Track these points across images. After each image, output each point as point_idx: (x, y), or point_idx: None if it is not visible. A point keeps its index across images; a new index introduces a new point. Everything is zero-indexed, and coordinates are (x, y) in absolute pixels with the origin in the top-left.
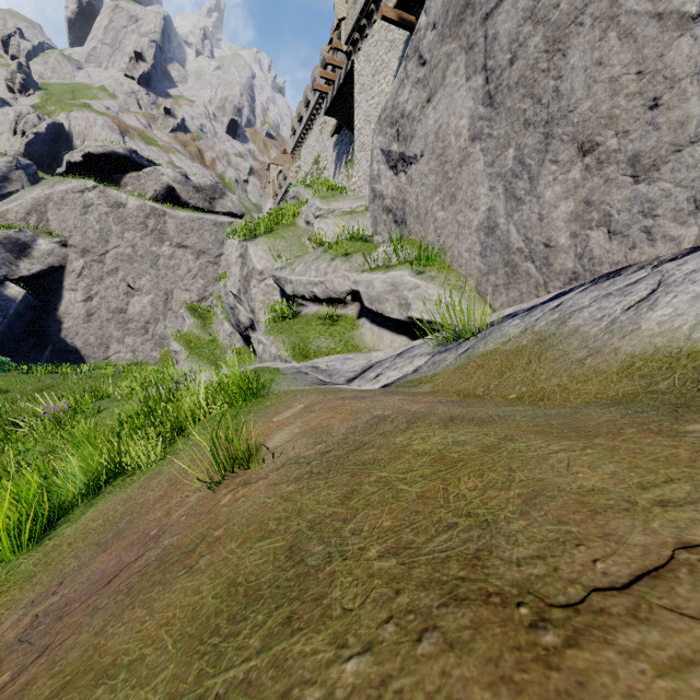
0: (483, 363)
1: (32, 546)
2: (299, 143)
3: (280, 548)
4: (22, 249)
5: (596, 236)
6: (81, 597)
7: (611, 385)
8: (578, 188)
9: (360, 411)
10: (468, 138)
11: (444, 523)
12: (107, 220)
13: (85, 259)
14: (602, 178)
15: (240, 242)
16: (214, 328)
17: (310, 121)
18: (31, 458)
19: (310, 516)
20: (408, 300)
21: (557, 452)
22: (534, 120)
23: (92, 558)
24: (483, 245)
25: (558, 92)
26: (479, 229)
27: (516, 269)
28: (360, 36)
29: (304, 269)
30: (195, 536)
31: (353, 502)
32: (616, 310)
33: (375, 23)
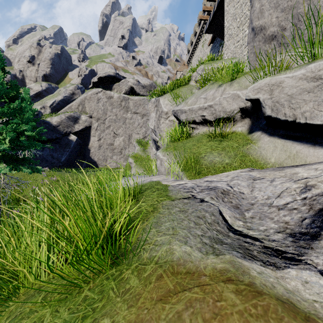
0: None
1: None
2: (191, 56)
3: None
4: (76, 120)
5: None
6: None
7: None
8: None
9: None
10: None
11: None
12: (106, 104)
13: (98, 122)
14: None
15: (155, 98)
16: (148, 151)
17: (196, 43)
18: None
19: None
20: None
21: None
22: None
23: None
24: None
25: None
26: None
27: None
28: None
29: (195, 100)
30: None
31: None
32: None
33: None
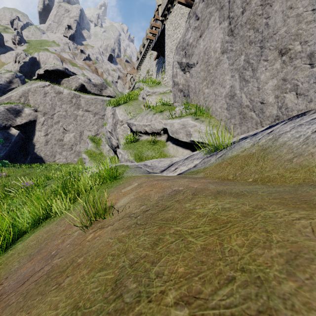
0: (231, 162)
1: (2, 253)
2: (140, 64)
3: (110, 280)
4: (17, 113)
5: (289, 97)
6: (8, 291)
7: (314, 173)
8: (278, 73)
9: (166, 187)
10: (220, 52)
11: (224, 275)
12: (54, 99)
13: (45, 117)
14: (292, 67)
15: (112, 107)
16: (101, 148)
17: (145, 54)
18: (14, 207)
19: (131, 256)
20: (190, 132)
21: (299, 219)
22: (254, 40)
23: (24, 264)
24: (228, 104)
25: (267, 25)
26: (226, 96)
27: (245, 115)
28: (167, 12)
29: (141, 119)
30: (68, 260)
31: (159, 248)
32: (308, 132)
33: (175, 6)
